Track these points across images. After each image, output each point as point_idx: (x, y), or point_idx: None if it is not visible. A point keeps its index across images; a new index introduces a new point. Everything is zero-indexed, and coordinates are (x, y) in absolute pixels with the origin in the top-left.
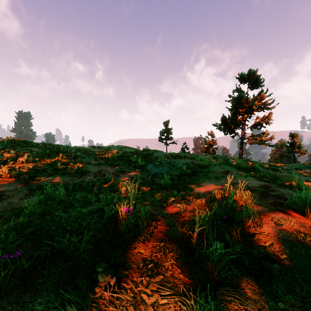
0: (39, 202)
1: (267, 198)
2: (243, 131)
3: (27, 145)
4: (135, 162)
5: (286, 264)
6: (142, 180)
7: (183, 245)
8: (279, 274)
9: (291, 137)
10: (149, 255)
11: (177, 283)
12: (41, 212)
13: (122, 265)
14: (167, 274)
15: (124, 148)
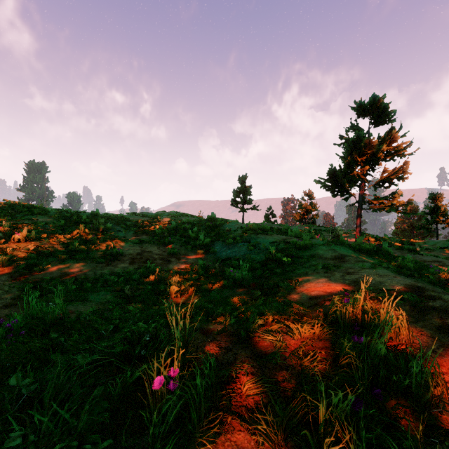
0: (11, 329)
1: (426, 314)
2: (362, 191)
3: (33, 212)
4: (195, 238)
5: None
6: (205, 270)
7: None
8: None
9: (432, 199)
10: None
11: None
12: None
13: None
14: None
15: (179, 216)
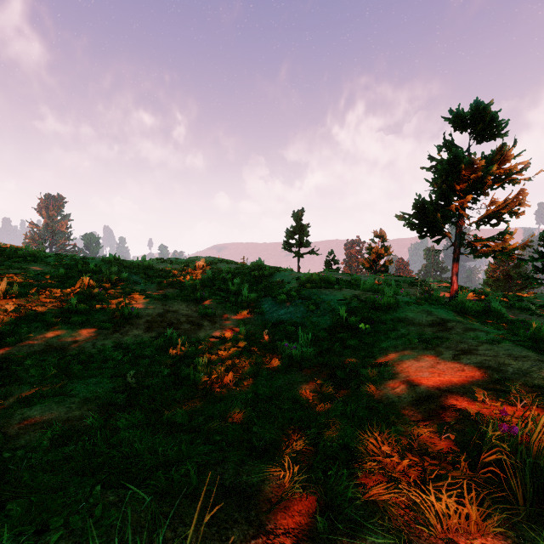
0: None
1: None
2: (459, 230)
3: (25, 258)
4: (236, 292)
5: None
6: (248, 340)
7: None
8: None
9: (543, 241)
10: None
11: None
12: None
13: None
14: None
15: (217, 263)
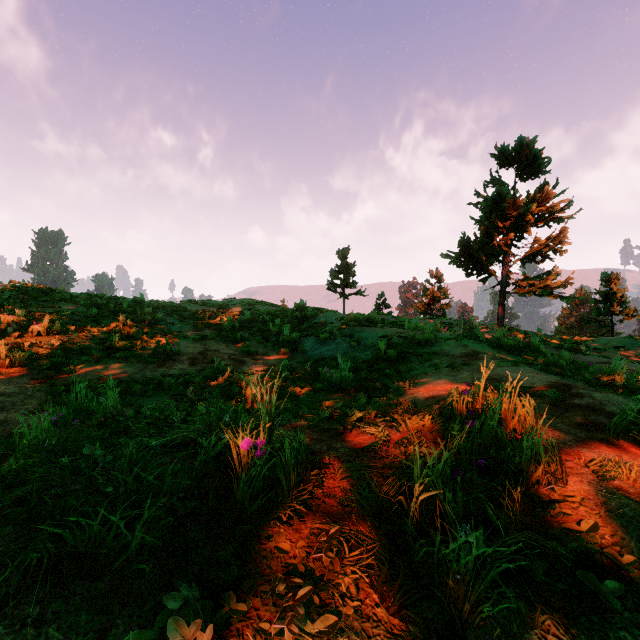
0: (58, 423)
1: (567, 412)
2: (505, 268)
3: (53, 297)
4: (278, 333)
5: (636, 579)
6: (291, 372)
7: (385, 528)
8: (621, 607)
9: (606, 281)
10: (302, 557)
11: (371, 632)
12: (54, 447)
13: (234, 584)
14: (346, 609)
15: (255, 304)
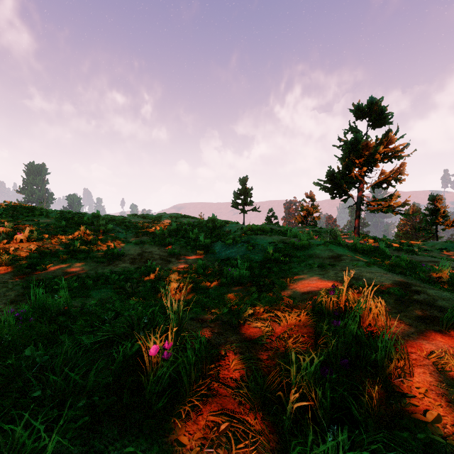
0: (20, 318)
1: (409, 306)
2: (360, 192)
3: (34, 213)
4: (195, 239)
5: None
6: (204, 269)
7: (267, 419)
8: None
9: (432, 201)
10: (197, 450)
11: None
12: (9, 344)
13: None
14: None
15: (180, 217)
